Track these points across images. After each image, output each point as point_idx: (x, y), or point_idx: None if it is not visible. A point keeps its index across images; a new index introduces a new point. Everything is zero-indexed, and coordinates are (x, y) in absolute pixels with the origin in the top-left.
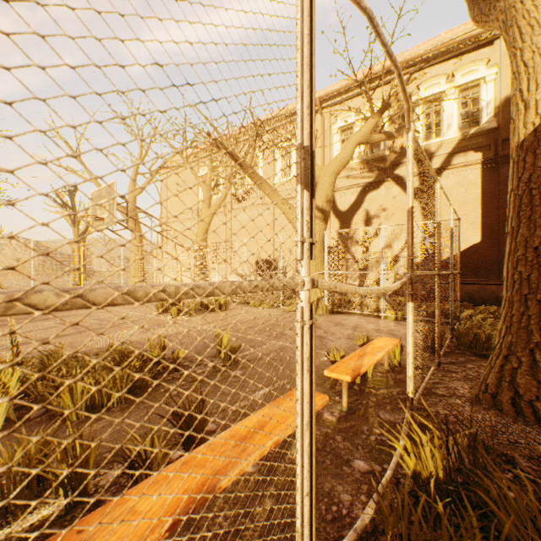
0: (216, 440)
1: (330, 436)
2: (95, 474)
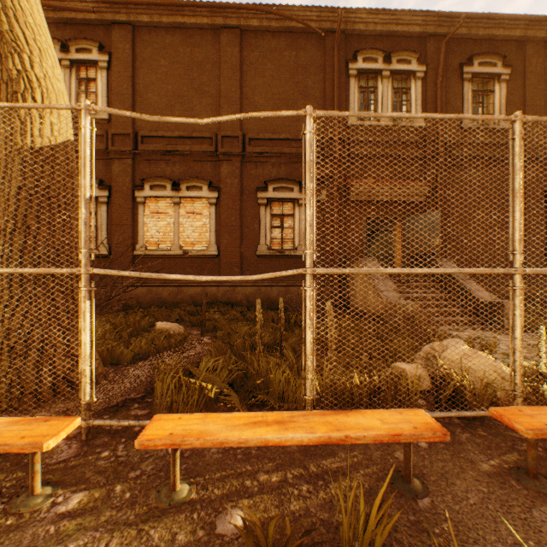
0: (302, 432)
1: (134, 481)
2: None
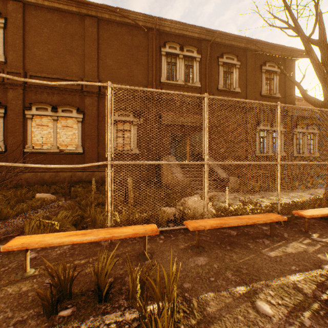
0: (93, 236)
1: (3, 271)
2: (119, 326)
